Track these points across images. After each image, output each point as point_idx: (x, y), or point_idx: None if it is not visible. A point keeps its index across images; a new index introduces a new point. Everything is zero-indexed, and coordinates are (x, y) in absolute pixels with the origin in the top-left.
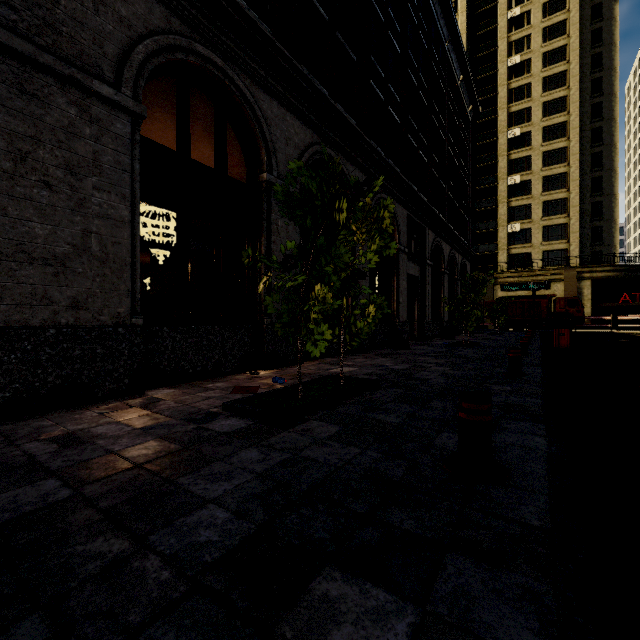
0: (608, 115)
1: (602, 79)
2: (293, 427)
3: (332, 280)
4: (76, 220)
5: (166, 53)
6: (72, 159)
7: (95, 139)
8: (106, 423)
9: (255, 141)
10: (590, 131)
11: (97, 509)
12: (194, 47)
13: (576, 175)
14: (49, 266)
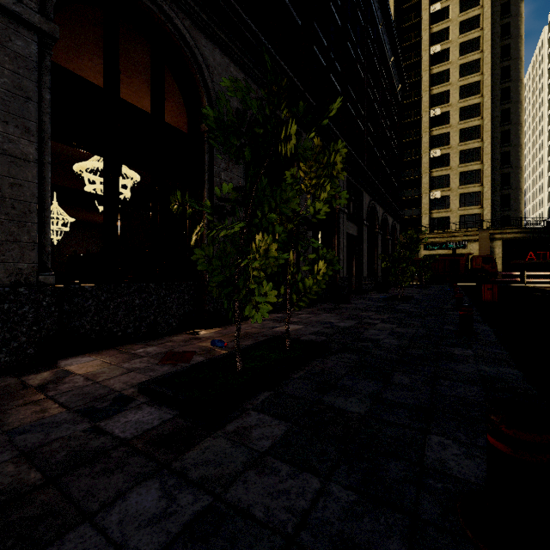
0: (515, 98)
1: (510, 67)
2: (223, 426)
3: (277, 231)
4: None
5: None
6: None
7: None
8: None
9: (196, 89)
10: (500, 112)
11: None
12: None
13: (488, 149)
14: None
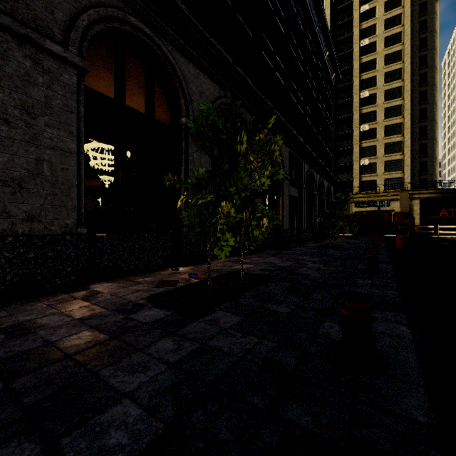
0: (431, 82)
1: (427, 56)
2: (203, 317)
3: (234, 198)
4: (31, 150)
5: (105, 22)
6: (27, 101)
7: (47, 86)
8: (51, 314)
9: (176, 93)
10: (418, 93)
11: (20, 406)
12: (128, 18)
13: (408, 124)
14: (8, 187)
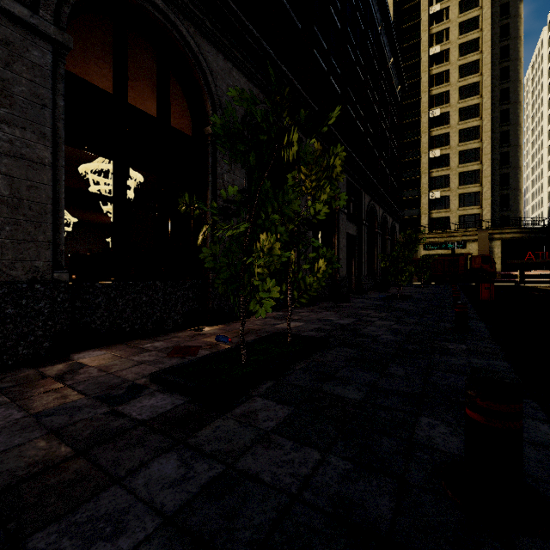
0: (514, 99)
1: (509, 68)
2: (231, 409)
3: (279, 231)
4: None
5: None
6: None
7: (4, 64)
8: None
9: (200, 93)
10: (499, 112)
11: None
12: None
13: (488, 150)
14: None
